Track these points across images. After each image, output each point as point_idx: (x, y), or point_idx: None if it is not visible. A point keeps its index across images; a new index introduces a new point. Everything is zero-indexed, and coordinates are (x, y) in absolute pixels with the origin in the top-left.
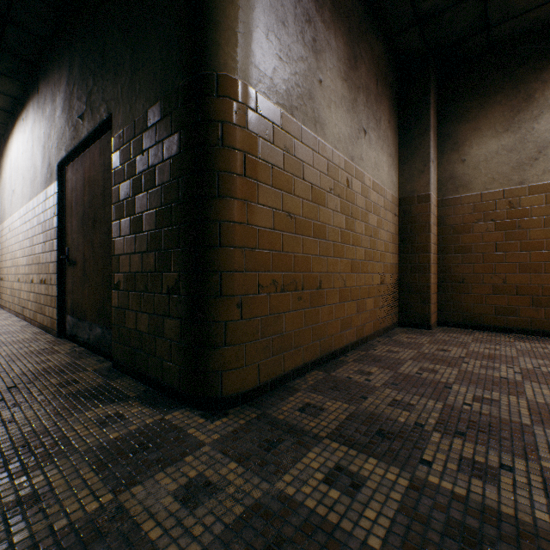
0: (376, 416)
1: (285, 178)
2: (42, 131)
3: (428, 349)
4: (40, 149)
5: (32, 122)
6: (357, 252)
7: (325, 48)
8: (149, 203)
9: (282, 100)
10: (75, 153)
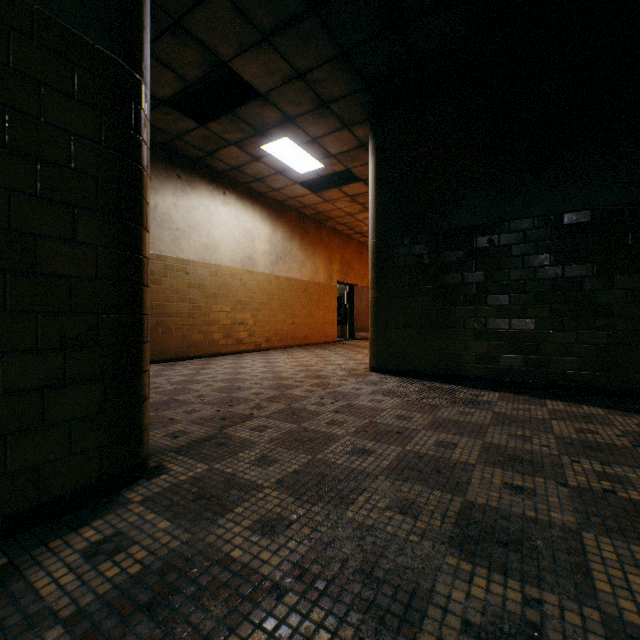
0: (202, 418)
1: None
2: None
3: None
4: None
5: None
6: None
7: None
8: None
9: None
10: None
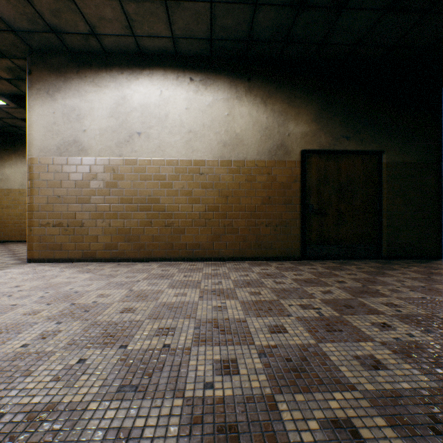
0: None
1: None
2: (262, 115)
3: None
4: (257, 126)
5: (227, 95)
6: None
7: None
8: (416, 195)
9: None
10: (327, 151)
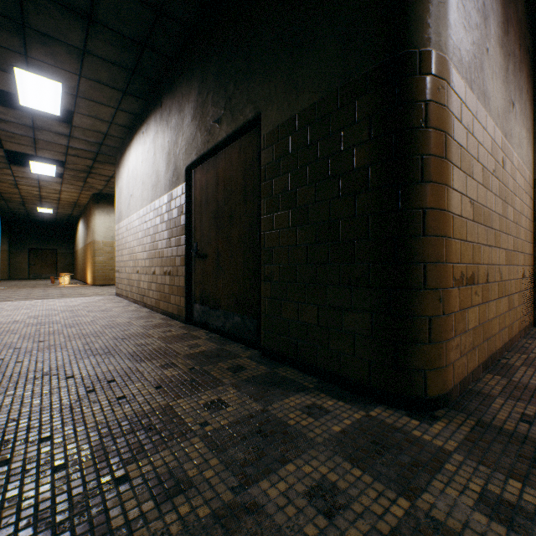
0: None
1: (467, 159)
2: (166, 140)
3: None
4: (164, 156)
5: (153, 134)
6: (507, 241)
7: (489, 13)
8: (317, 195)
9: (465, 73)
10: (206, 156)
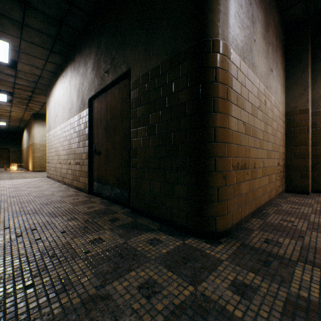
0: (320, 249)
1: (241, 100)
2: (77, 81)
3: (318, 207)
4: (76, 91)
5: (69, 77)
6: (268, 145)
7: (256, 20)
8: (160, 118)
9: (240, 53)
10: (100, 92)
